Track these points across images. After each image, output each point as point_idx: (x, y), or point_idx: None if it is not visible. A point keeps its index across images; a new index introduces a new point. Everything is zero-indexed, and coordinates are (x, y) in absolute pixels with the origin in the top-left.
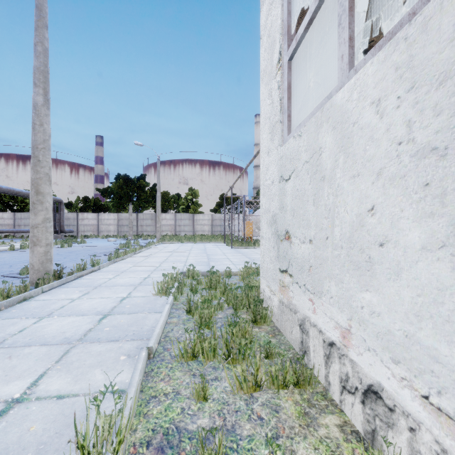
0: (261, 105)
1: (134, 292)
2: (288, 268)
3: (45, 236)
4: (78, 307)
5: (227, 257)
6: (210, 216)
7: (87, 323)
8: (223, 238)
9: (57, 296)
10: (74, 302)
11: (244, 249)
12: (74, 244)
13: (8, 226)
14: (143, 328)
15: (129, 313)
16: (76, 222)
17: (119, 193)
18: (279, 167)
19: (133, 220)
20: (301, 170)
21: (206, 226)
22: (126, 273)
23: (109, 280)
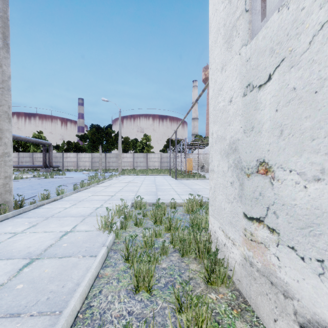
0: (212, 20)
1: (79, 225)
2: (265, 217)
3: (4, 169)
4: (12, 245)
5: (172, 187)
6: (159, 155)
7: (2, 274)
8: (169, 171)
9: (3, 229)
10: (13, 237)
11: (186, 181)
12: (56, 176)
13: (14, 162)
14: (65, 286)
15: (60, 257)
16: (62, 160)
17: (93, 138)
18: (242, 75)
19: (102, 158)
20: (308, 47)
21: (156, 162)
22: (83, 202)
23: (64, 210)
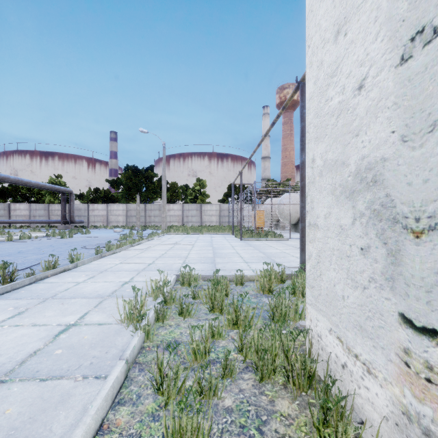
0: None
1: (91, 313)
2: None
3: None
4: None
5: (236, 252)
6: (218, 206)
7: None
8: (231, 229)
9: None
10: None
11: (256, 242)
12: (77, 235)
13: (24, 217)
14: None
15: (44, 379)
16: (87, 213)
17: (128, 184)
18: (398, 19)
19: (141, 211)
20: None
21: (214, 217)
22: (105, 273)
23: (75, 286)
